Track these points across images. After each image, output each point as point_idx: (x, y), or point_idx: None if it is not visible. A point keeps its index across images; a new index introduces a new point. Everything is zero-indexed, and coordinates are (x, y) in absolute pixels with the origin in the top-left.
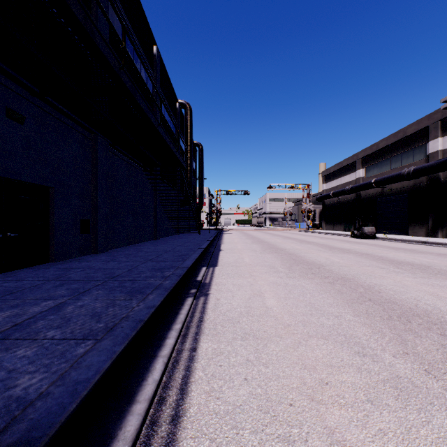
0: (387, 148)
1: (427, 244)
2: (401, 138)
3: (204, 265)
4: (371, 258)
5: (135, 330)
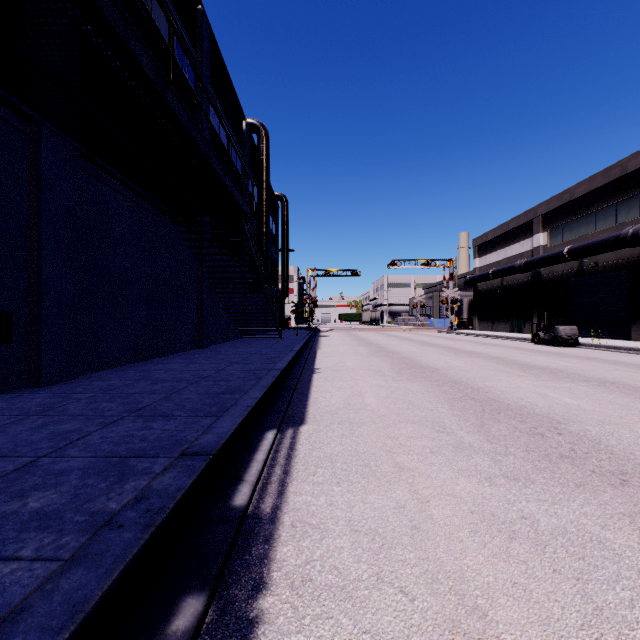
0: (590, 196)
1: None
2: (616, 178)
3: (271, 424)
4: (639, 395)
5: None
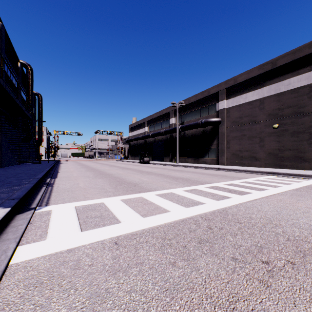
0: (157, 118)
1: (166, 165)
2: (161, 115)
3: (49, 178)
4: (136, 171)
5: (28, 190)
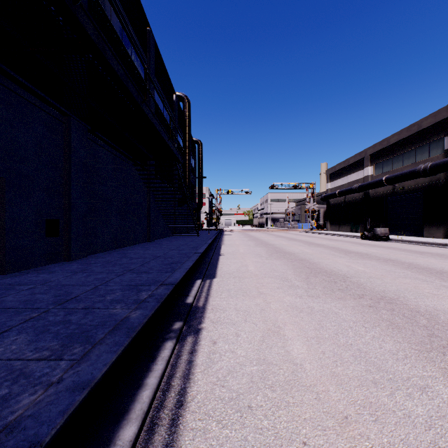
0: (399, 143)
1: None
2: (415, 132)
3: (199, 277)
4: (401, 266)
5: None
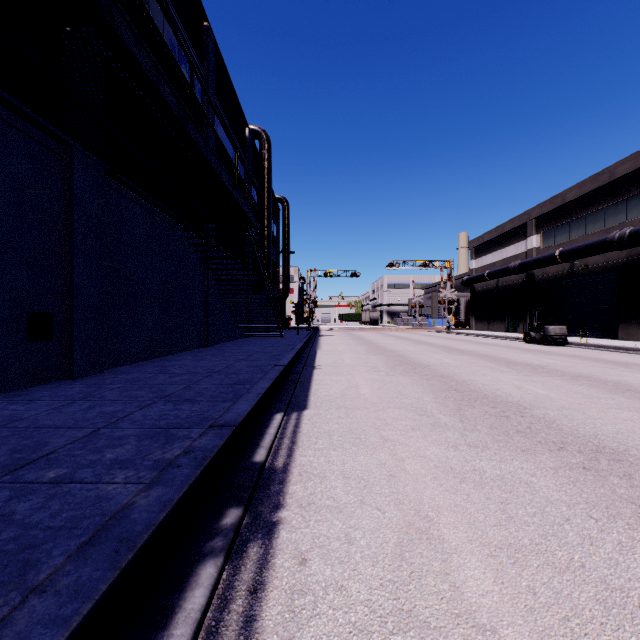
0: (581, 200)
1: None
2: (605, 183)
3: (279, 408)
4: (604, 387)
5: None
